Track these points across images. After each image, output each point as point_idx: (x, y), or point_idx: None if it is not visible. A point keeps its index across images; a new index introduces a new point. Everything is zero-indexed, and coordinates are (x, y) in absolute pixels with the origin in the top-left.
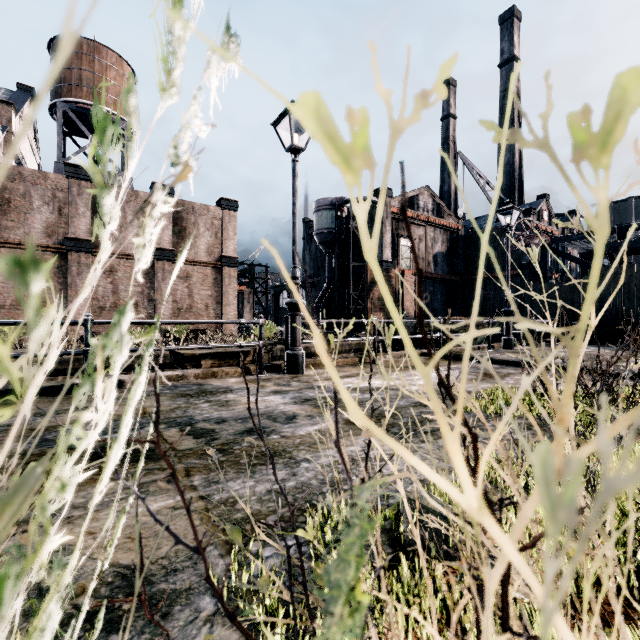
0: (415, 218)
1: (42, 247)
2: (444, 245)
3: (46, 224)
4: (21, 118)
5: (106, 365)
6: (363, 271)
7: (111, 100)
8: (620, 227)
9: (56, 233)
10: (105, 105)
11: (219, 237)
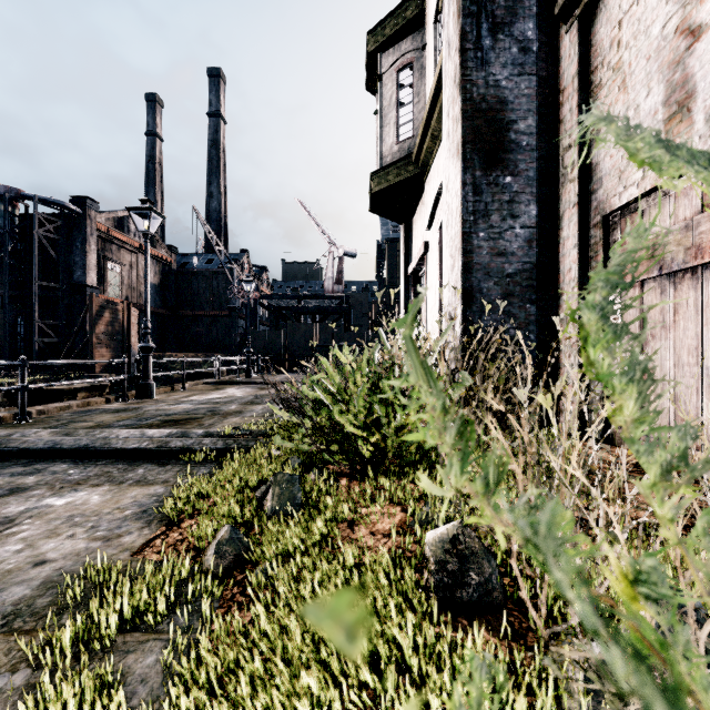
0: (126, 242)
1: None
2: (157, 277)
3: None
4: None
5: None
6: (53, 293)
7: None
8: (299, 296)
9: None
10: None
11: None
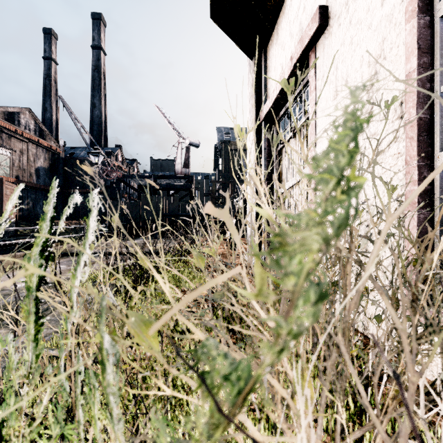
0: (16, 132)
1: None
2: (46, 162)
3: None
4: None
5: None
6: None
7: None
8: (154, 175)
9: None
10: None
11: None
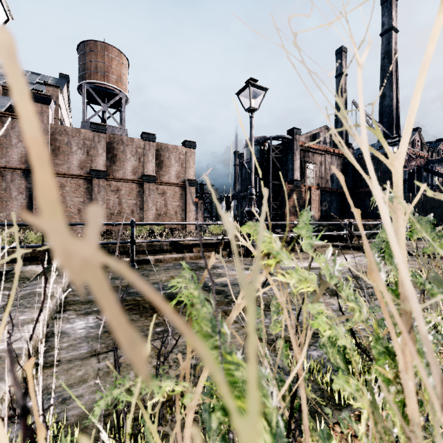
0: (317, 149)
1: (77, 176)
2: (338, 167)
3: (80, 161)
4: (62, 95)
5: (120, 250)
6: (279, 187)
7: (114, 80)
8: None
9: (85, 167)
10: (111, 83)
11: (184, 166)
